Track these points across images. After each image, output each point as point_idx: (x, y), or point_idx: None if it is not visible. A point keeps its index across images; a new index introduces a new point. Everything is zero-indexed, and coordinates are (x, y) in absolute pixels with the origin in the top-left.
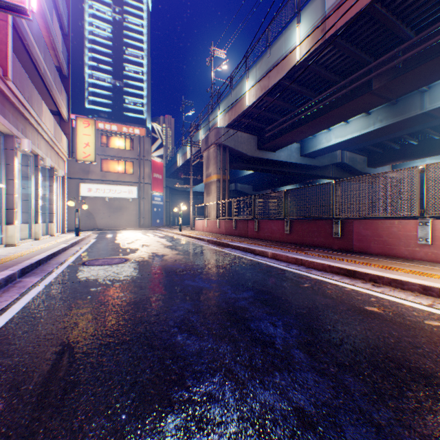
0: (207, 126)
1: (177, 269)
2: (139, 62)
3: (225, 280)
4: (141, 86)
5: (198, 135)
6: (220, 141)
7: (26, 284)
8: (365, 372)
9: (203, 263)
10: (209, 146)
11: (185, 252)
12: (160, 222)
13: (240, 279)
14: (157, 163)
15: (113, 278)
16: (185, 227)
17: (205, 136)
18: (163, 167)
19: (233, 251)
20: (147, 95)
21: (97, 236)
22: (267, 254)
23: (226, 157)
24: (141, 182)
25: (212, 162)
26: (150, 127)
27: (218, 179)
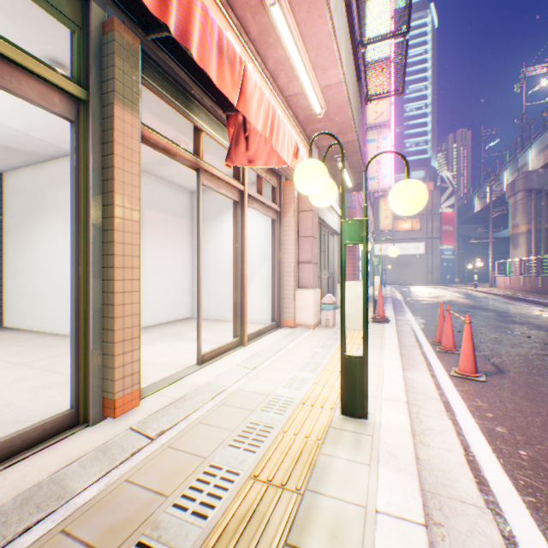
0: (514, 167)
1: (466, 305)
2: (421, 95)
3: (494, 309)
4: (423, 122)
5: (501, 176)
6: (529, 187)
7: (397, 303)
8: (521, 321)
9: (485, 305)
10: (514, 193)
11: (474, 300)
12: (449, 278)
13: (504, 310)
14: (446, 215)
15: (431, 304)
16: (482, 284)
17: (509, 181)
18: (453, 217)
19: (520, 303)
20: (430, 129)
21: (394, 289)
22: (547, 304)
23: (540, 203)
24: (427, 237)
25: (518, 211)
26: (435, 165)
27: (527, 230)
